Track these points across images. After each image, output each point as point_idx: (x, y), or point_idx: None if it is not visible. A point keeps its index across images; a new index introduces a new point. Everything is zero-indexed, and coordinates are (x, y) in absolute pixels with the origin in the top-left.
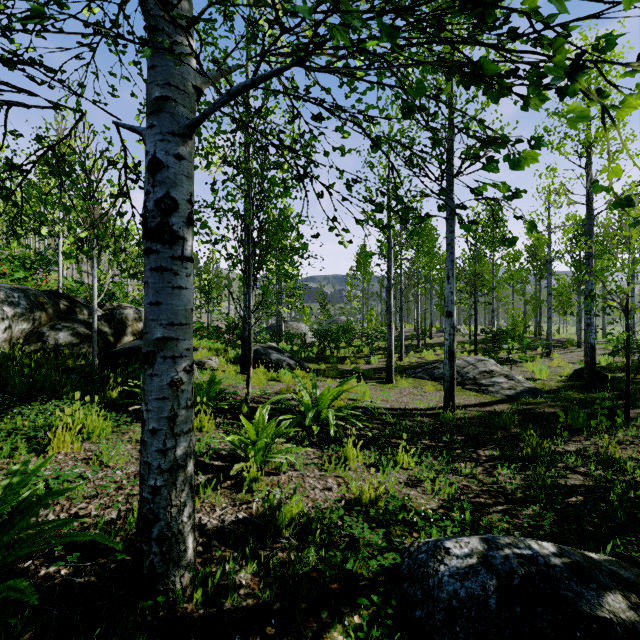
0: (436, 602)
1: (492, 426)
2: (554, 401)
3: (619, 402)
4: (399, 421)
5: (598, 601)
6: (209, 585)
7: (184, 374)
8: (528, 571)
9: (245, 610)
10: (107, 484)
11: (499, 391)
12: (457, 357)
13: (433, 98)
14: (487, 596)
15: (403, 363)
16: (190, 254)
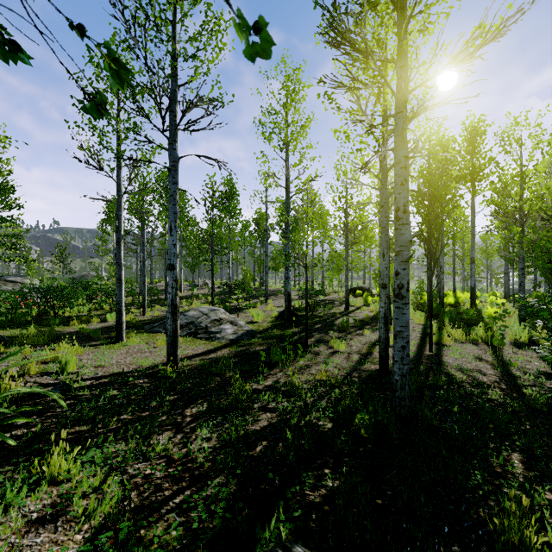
0: None
1: (210, 374)
2: (264, 340)
3: (303, 334)
4: (101, 394)
5: None
6: None
7: None
8: None
9: None
10: None
11: (225, 337)
12: (194, 308)
13: None
14: None
15: (145, 318)
16: None
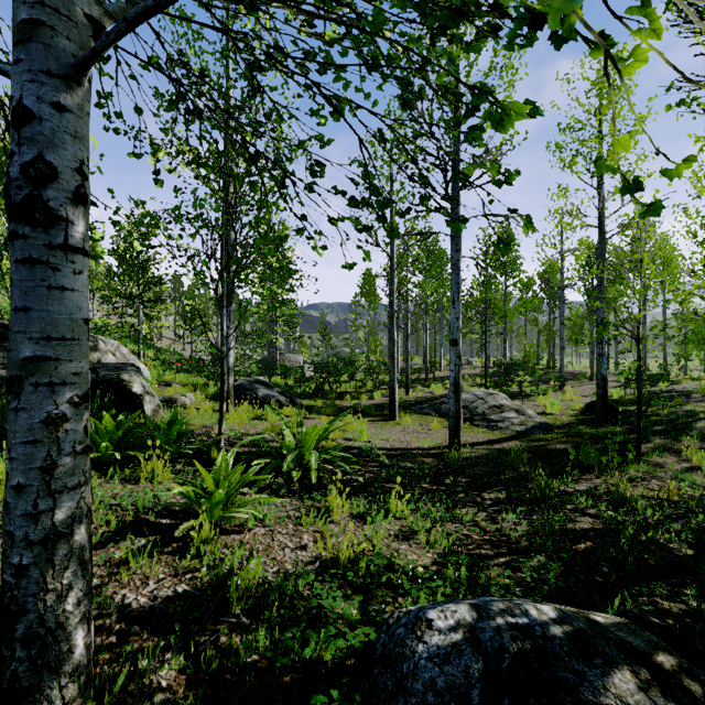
0: (408, 696)
1: (500, 465)
2: (565, 437)
3: (631, 436)
4: (398, 463)
5: (603, 682)
6: (106, 695)
7: (69, 408)
8: (522, 648)
9: None
10: None
11: (509, 427)
12: (466, 391)
13: (403, 45)
14: (470, 685)
15: (409, 398)
16: (80, 244)
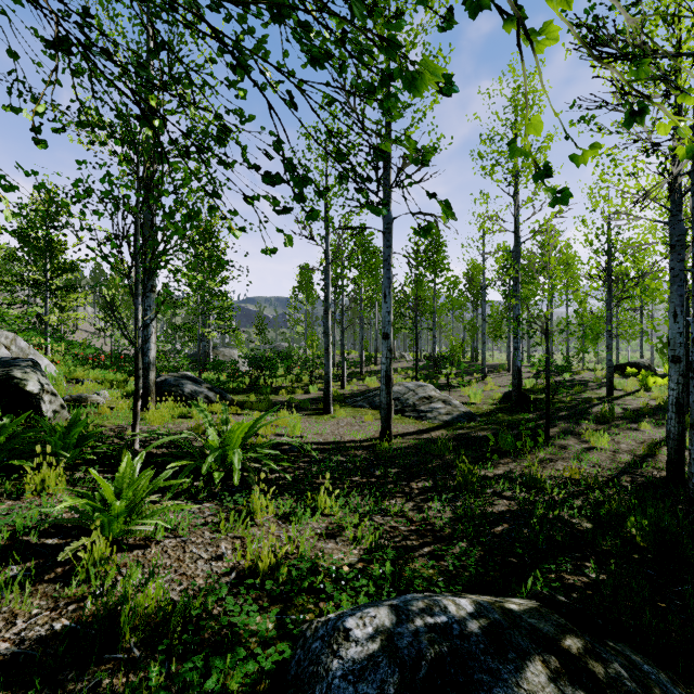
0: None
1: (428, 454)
2: (486, 424)
3: (541, 422)
4: (330, 457)
5: (516, 679)
6: None
7: None
8: (439, 652)
9: None
10: None
11: (437, 417)
12: (398, 383)
13: None
14: None
15: (344, 391)
16: None
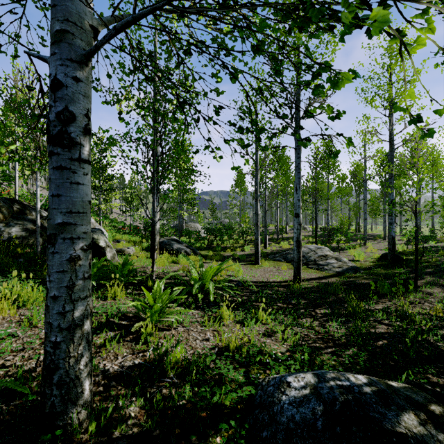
0: (278, 425)
1: (326, 293)
2: (368, 275)
3: (411, 275)
4: (262, 290)
5: (397, 420)
6: (102, 418)
7: (81, 252)
8: (346, 398)
9: (130, 437)
10: (32, 340)
11: (331, 269)
12: (303, 246)
13: (275, 38)
14: (316, 419)
15: (267, 250)
16: (87, 157)
